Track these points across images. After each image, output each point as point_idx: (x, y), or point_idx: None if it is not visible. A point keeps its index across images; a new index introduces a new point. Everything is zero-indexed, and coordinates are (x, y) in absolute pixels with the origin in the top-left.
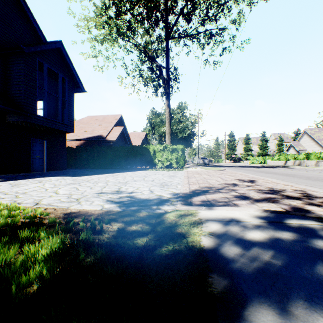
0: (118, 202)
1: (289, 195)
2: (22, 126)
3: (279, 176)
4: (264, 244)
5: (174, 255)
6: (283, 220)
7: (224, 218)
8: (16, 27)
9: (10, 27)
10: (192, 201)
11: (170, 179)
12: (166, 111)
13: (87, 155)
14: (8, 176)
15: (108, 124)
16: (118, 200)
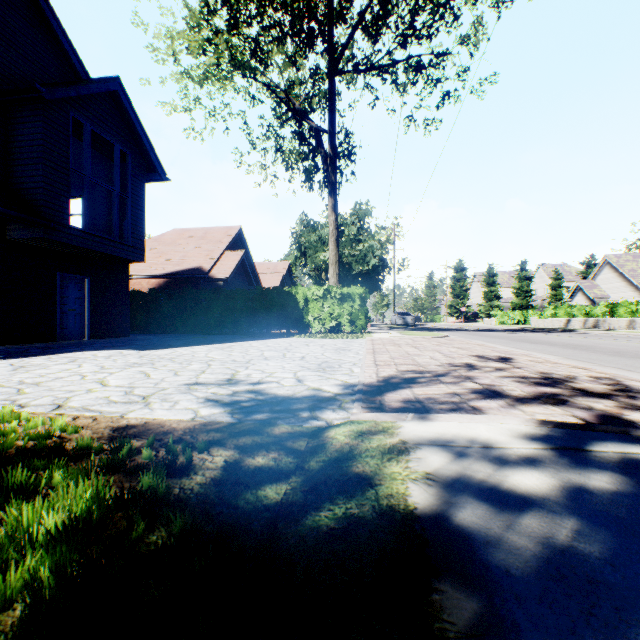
0: (229, 402)
1: (587, 389)
2: (41, 248)
3: (558, 350)
4: (551, 502)
5: (349, 530)
6: (584, 445)
7: (456, 440)
8: (28, 48)
9: (16, 48)
10: (383, 400)
11: (338, 355)
12: (329, 219)
13: (172, 308)
14: (10, 349)
15: (213, 245)
16: (229, 399)
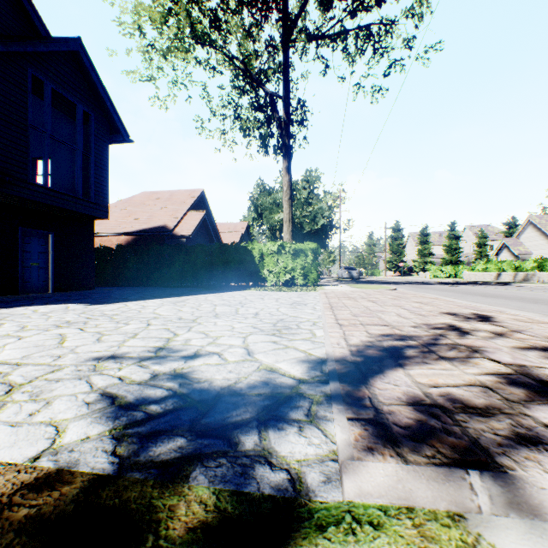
0: (131, 404)
1: None
2: (1, 203)
3: (522, 305)
4: None
5: None
6: None
7: None
8: None
9: None
10: (376, 399)
11: (295, 311)
12: (283, 179)
13: (137, 262)
14: None
15: (178, 206)
16: (136, 394)
